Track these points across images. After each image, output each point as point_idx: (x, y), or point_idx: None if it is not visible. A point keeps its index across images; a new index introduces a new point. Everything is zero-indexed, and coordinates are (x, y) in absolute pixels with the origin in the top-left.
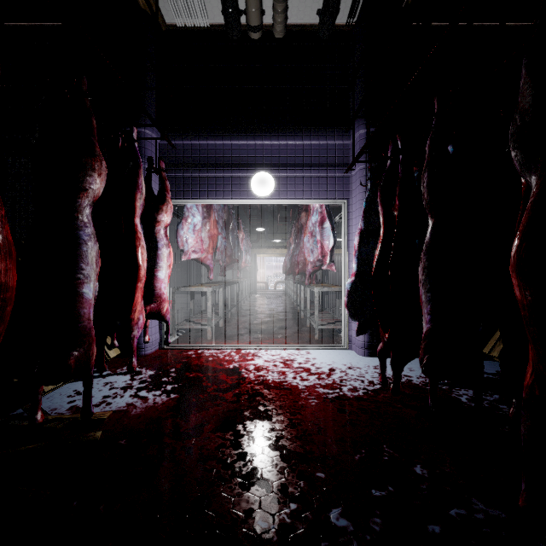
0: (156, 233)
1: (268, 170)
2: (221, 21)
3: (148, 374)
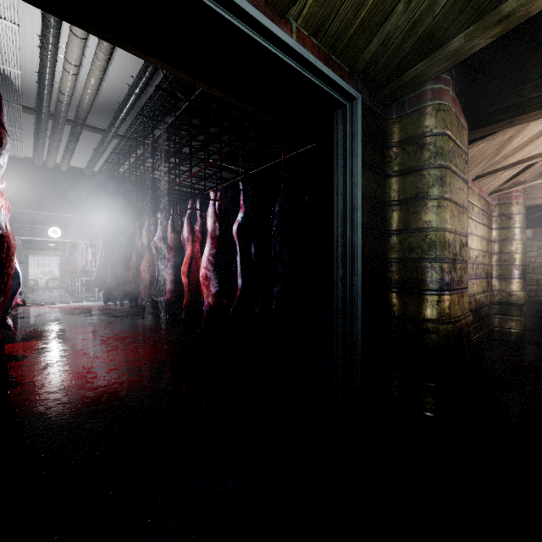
0: None
1: (58, 226)
2: (31, 156)
3: None
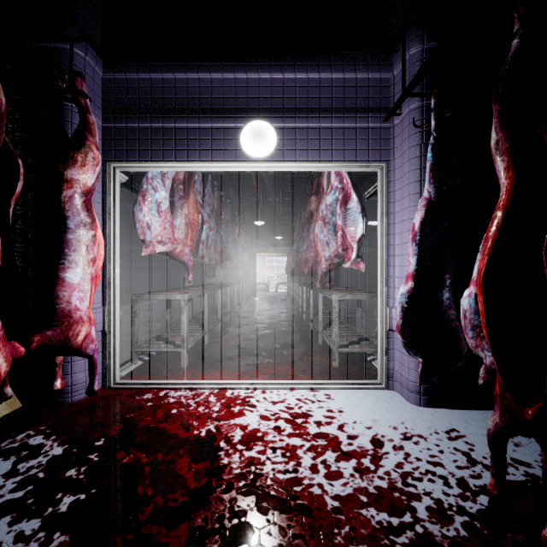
0: (66, 202)
1: (266, 117)
2: None
3: (49, 457)
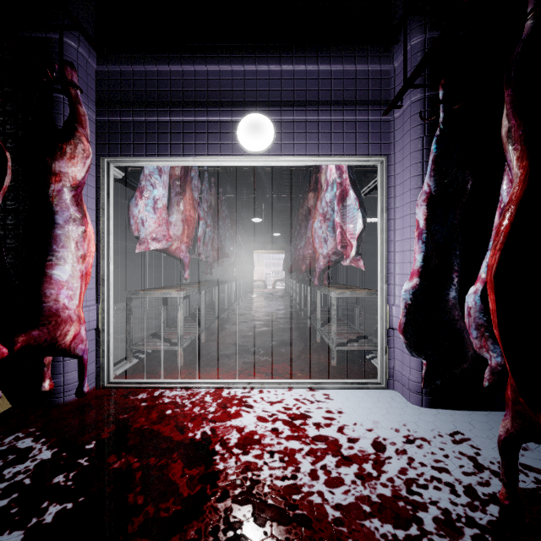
0: (55, 196)
1: (264, 110)
2: None
3: (37, 462)
